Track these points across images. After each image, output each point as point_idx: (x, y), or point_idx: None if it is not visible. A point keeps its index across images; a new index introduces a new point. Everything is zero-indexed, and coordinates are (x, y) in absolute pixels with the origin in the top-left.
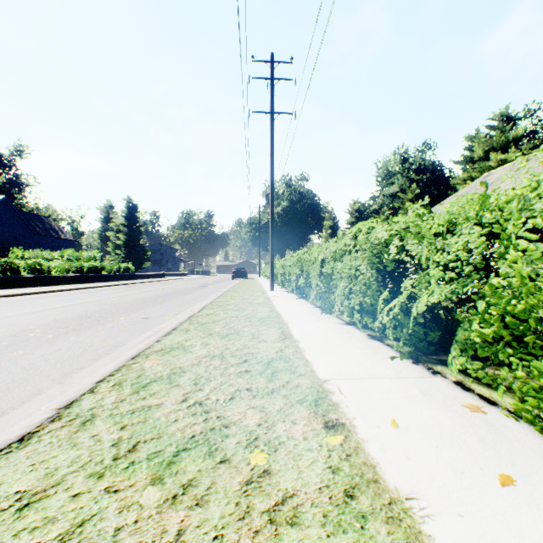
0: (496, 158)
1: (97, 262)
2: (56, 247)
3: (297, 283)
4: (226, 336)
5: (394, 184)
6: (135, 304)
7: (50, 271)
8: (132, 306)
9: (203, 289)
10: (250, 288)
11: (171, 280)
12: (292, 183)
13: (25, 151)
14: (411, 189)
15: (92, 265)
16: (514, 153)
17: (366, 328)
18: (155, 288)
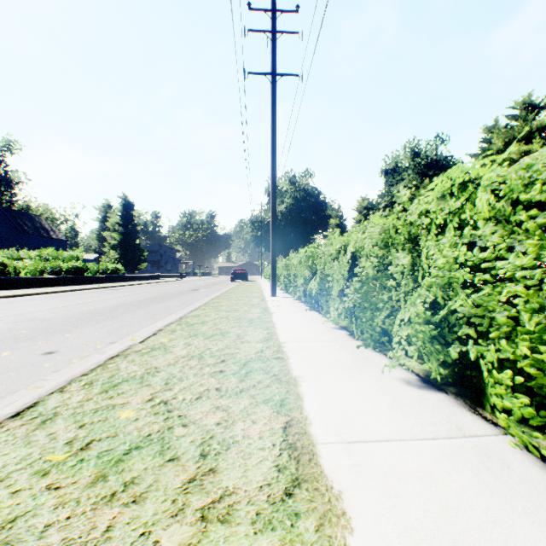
0: (519, 149)
1: (78, 262)
2: (46, 247)
3: (306, 288)
4: (121, 460)
5: (405, 180)
6: (75, 318)
7: (17, 272)
8: (64, 324)
9: (190, 294)
10: (247, 293)
11: (165, 282)
12: (296, 180)
13: (16, 146)
14: (424, 185)
15: (71, 266)
16: (539, 144)
17: (490, 409)
18: (136, 292)
